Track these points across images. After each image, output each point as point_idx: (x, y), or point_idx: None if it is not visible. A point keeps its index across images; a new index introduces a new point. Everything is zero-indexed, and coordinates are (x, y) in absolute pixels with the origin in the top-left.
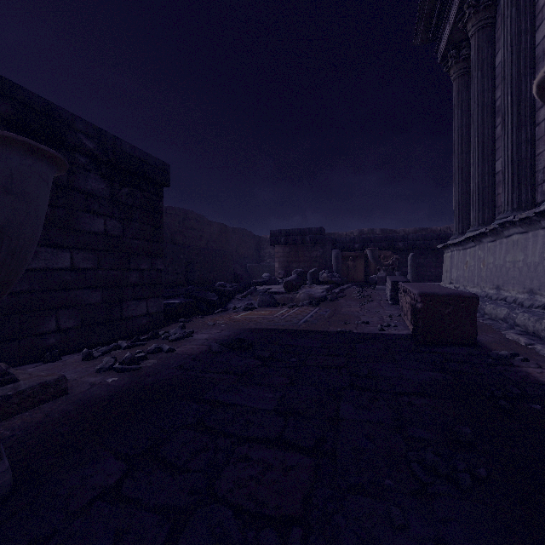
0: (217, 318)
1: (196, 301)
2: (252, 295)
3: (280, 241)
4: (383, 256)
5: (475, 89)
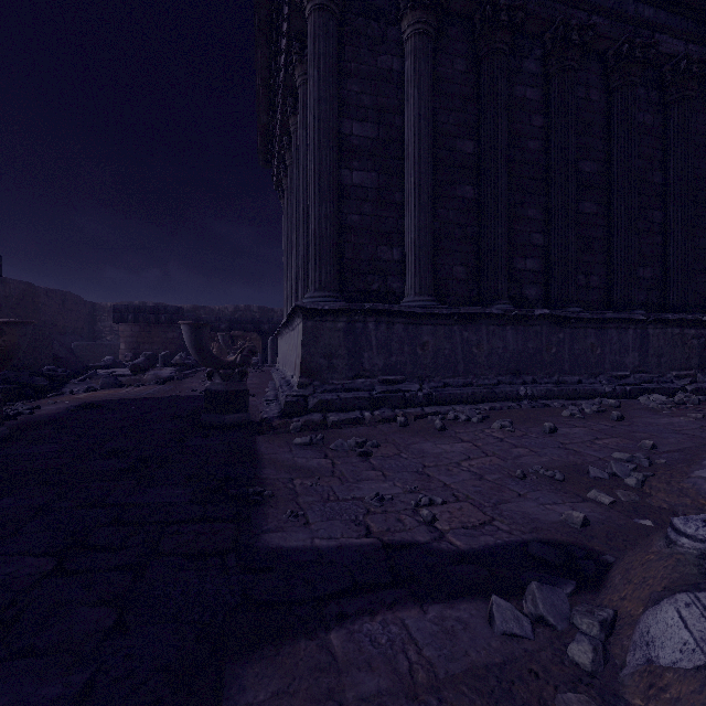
0: (55, 399)
1: (21, 387)
2: (92, 379)
3: (127, 318)
4: (249, 338)
5: (286, 229)
